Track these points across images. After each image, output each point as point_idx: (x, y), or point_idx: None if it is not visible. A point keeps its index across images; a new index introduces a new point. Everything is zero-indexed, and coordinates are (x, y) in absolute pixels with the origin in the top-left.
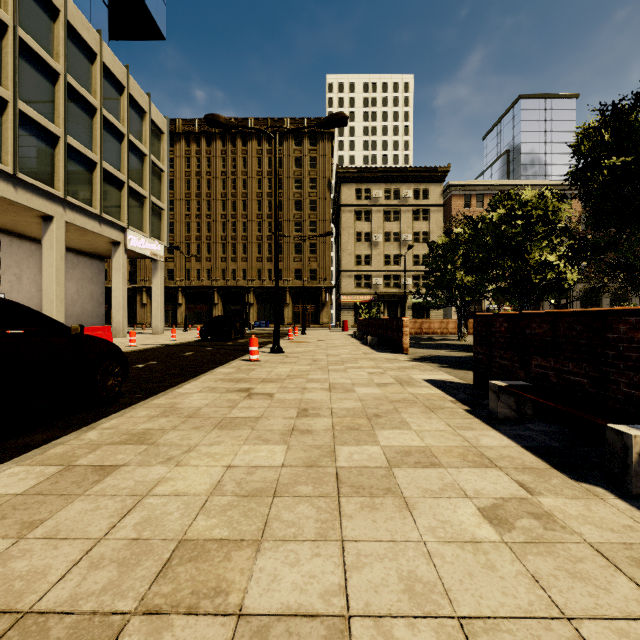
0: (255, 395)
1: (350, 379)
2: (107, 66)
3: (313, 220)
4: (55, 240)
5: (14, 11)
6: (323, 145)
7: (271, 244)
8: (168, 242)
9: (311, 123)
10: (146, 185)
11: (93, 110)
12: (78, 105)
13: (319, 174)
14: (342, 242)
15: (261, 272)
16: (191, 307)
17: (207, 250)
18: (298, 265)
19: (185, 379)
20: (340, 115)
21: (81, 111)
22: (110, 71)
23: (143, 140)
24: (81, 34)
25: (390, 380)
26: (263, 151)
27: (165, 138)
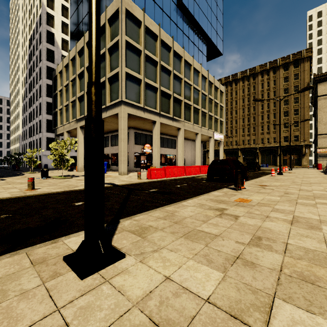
0: (279, 180)
1: (309, 180)
2: (209, 80)
3: (296, 108)
4: (199, 140)
5: (193, 81)
6: (303, 65)
7: (269, 125)
8: (224, 133)
9: (294, 56)
10: (218, 114)
11: (206, 96)
12: (203, 97)
13: (300, 82)
14: (318, 118)
15: (263, 140)
16: (228, 158)
17: (235, 132)
18: (286, 134)
19: (256, 178)
20: (309, 87)
21: (203, 98)
22: (210, 81)
23: (217, 98)
24: (204, 75)
25: (325, 181)
26: (264, 79)
27: (224, 94)
